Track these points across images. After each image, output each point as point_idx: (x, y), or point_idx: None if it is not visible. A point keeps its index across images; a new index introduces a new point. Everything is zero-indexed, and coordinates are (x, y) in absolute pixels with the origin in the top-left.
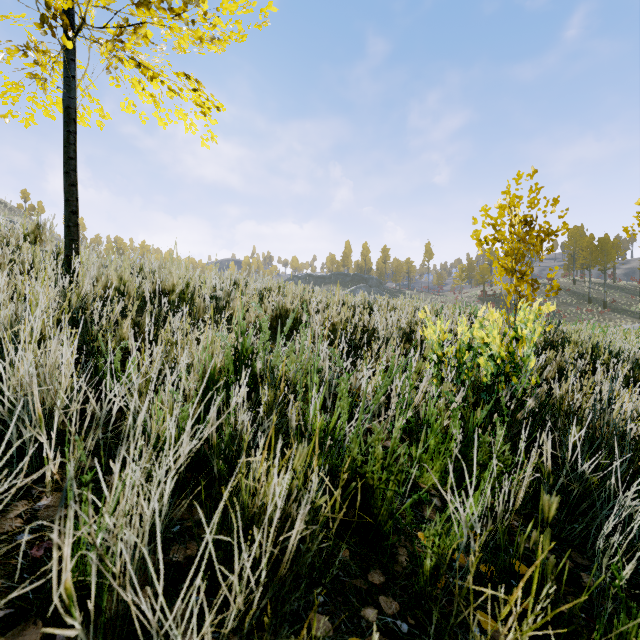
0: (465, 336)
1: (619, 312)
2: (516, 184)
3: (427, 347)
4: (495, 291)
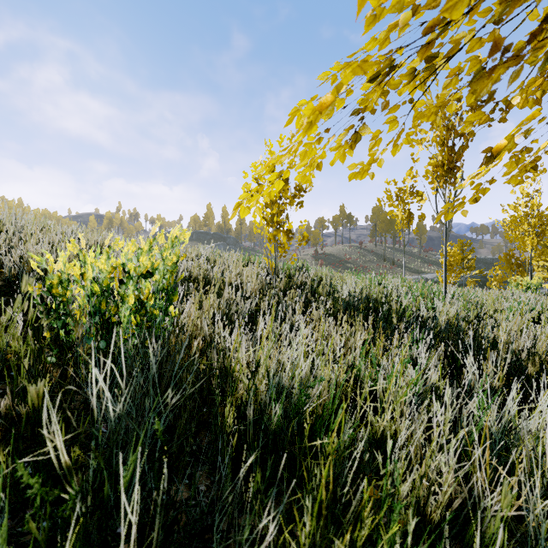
0: (65, 266)
1: (402, 268)
2: (280, 146)
3: (25, 281)
4: (324, 251)
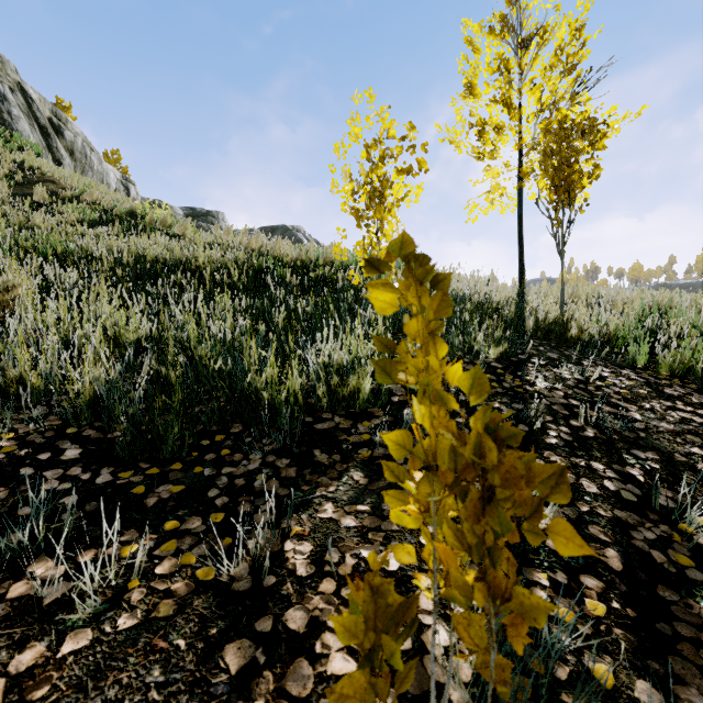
0: None
1: None
2: None
3: None
4: None
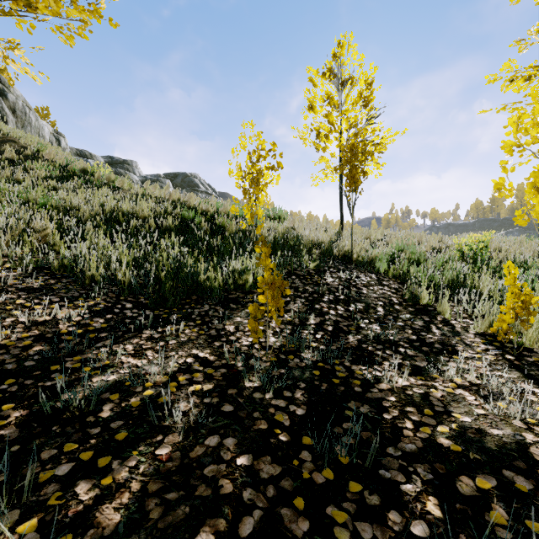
0: (462, 241)
1: None
2: None
3: (452, 245)
4: None
